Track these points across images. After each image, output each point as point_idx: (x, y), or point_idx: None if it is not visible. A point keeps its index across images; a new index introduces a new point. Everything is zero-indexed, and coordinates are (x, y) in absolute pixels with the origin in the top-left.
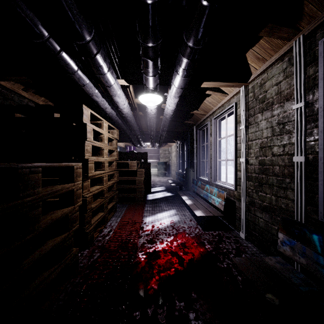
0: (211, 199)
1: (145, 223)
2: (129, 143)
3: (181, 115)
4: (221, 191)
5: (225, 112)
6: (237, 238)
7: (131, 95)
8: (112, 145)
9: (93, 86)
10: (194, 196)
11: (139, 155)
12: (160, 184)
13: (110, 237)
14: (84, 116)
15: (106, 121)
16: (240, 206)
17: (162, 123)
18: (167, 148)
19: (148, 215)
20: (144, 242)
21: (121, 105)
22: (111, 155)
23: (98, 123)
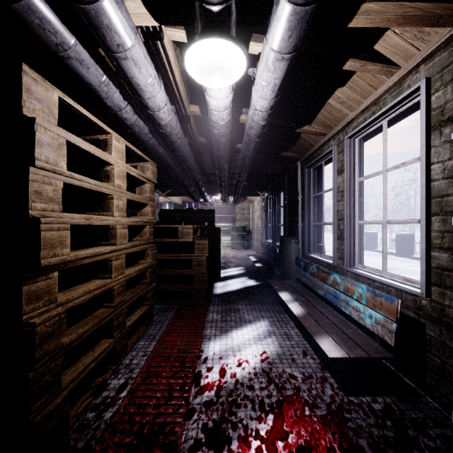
0: (348, 307)
1: (204, 360)
2: (188, 197)
3: (275, 142)
4: (385, 296)
5: (383, 114)
6: (447, 431)
7: (171, 71)
8: (143, 192)
9: (59, 21)
10: (302, 291)
11: (201, 214)
12: (235, 262)
13: (116, 413)
14: (27, 98)
15: (119, 136)
16: (444, 339)
17: (240, 154)
18: (246, 205)
19: (212, 334)
20: (198, 438)
21: (150, 95)
22: (140, 212)
23: (100, 139)
